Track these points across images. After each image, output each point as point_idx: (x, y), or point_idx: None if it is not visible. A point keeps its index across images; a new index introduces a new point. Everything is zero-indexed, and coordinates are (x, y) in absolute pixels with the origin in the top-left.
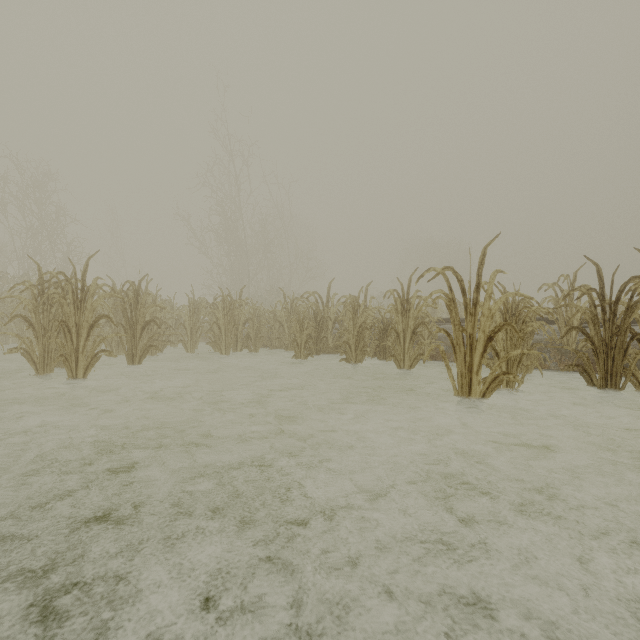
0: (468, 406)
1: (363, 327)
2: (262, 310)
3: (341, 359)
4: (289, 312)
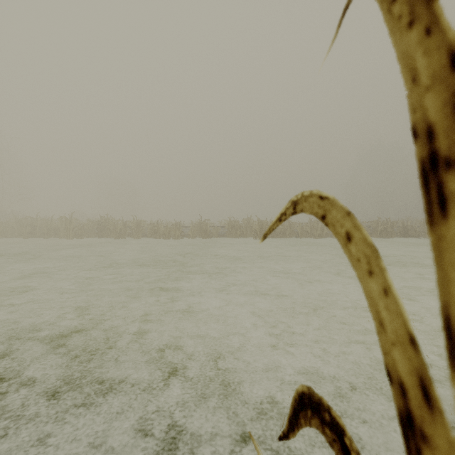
0: (69, 241)
1: (50, 228)
2: (2, 222)
3: (42, 237)
4: (18, 223)
